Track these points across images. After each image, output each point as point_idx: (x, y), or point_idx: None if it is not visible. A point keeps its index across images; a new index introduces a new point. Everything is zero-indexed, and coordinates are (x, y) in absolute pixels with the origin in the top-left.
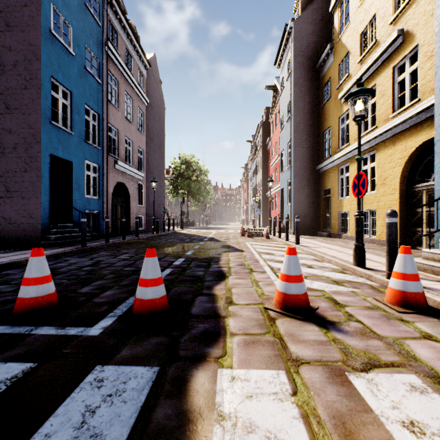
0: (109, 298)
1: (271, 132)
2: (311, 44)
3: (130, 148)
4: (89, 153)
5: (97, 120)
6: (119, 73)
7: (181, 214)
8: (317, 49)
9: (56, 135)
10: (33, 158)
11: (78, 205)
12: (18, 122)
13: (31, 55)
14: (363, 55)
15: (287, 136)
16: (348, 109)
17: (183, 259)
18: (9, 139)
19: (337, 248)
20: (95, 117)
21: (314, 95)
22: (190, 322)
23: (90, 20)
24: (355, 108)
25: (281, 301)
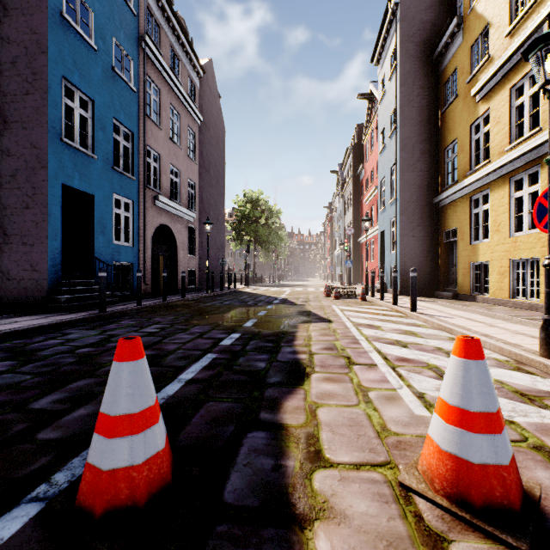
0: (72, 427)
1: (365, 157)
2: (425, 24)
3: (177, 179)
4: (118, 184)
5: (131, 141)
6: (161, 79)
7: (246, 267)
8: (436, 30)
9: (70, 157)
10: (37, 189)
11: (102, 255)
12: (18, 139)
13: (34, 47)
14: (515, 22)
15: (389, 158)
16: (487, 109)
17: (238, 335)
18: (7, 163)
19: (481, 319)
20: (128, 137)
21: (430, 97)
22: (213, 540)
23: (120, 5)
24: (547, 66)
25: (448, 477)
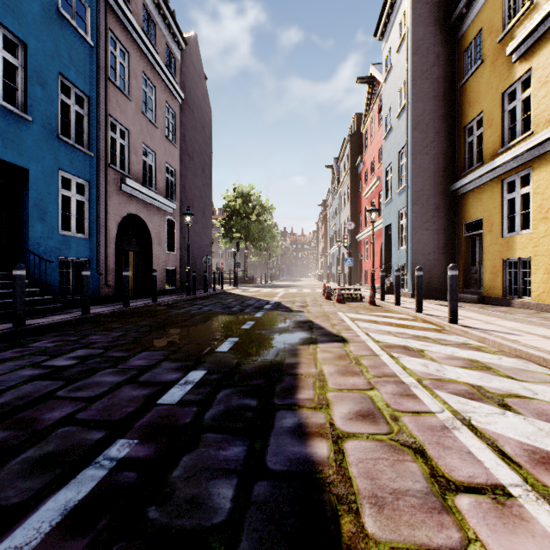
0: None
1: (365, 147)
2: None
3: (152, 163)
4: (67, 159)
5: (87, 107)
6: (130, 40)
7: (235, 266)
8: None
9: None
10: None
11: (41, 248)
12: None
13: None
14: None
15: (397, 140)
16: (527, 70)
17: (201, 374)
18: None
19: None
20: (83, 102)
21: (447, 68)
22: None
23: None
24: None
25: None
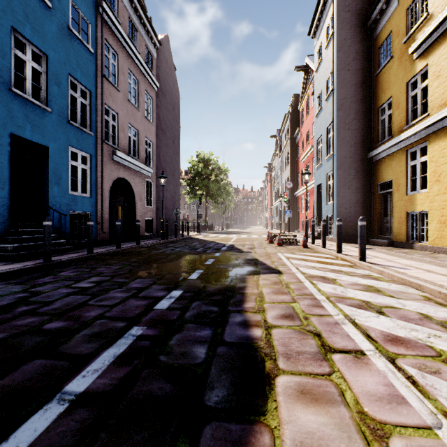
0: None
1: (301, 121)
2: None
3: (135, 138)
4: (74, 138)
5: (89, 99)
6: (119, 45)
7: (198, 216)
8: (369, 0)
9: (21, 108)
10: None
11: (57, 204)
12: None
13: None
14: None
15: (326, 118)
16: (425, 66)
17: (180, 292)
18: None
19: (440, 270)
20: (86, 95)
21: (365, 61)
22: None
23: None
24: None
25: None
